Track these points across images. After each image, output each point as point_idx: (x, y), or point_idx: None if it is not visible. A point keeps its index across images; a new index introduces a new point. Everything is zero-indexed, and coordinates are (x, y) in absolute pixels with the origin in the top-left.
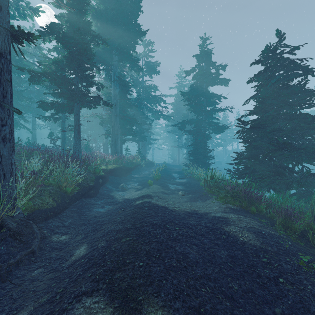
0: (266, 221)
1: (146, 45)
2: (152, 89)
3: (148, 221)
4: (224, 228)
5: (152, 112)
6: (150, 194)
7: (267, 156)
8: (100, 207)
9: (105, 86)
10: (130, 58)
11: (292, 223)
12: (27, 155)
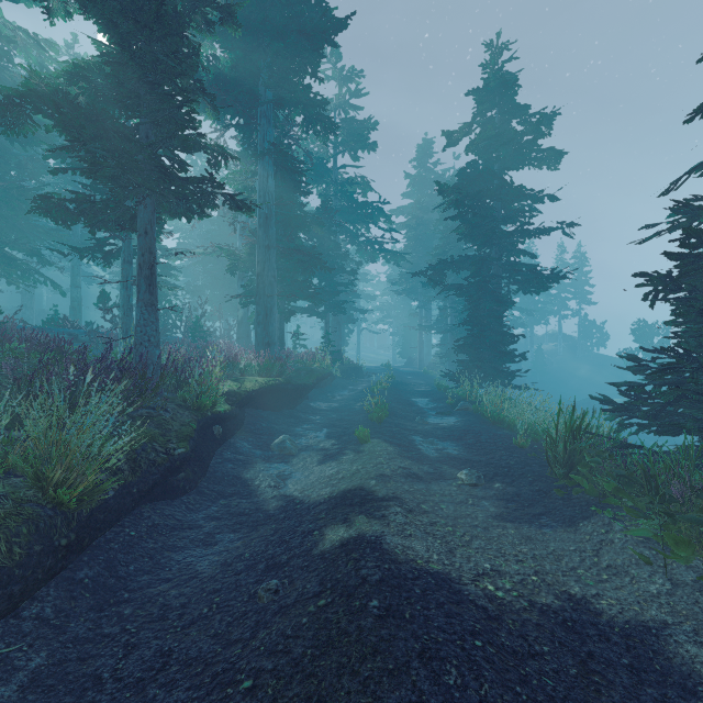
0: None
1: (345, 79)
2: (359, 188)
3: None
4: None
5: (359, 243)
6: (372, 486)
7: None
8: (198, 545)
9: (232, 157)
10: (305, 97)
11: None
12: None
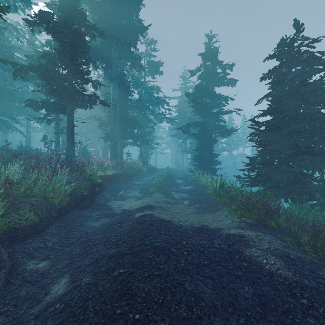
0: (290, 240)
1: (149, 43)
2: (155, 90)
3: (149, 242)
4: (243, 251)
5: (155, 115)
6: (152, 204)
7: (283, 161)
8: (94, 221)
9: (102, 84)
10: (131, 55)
11: (322, 242)
12: (12, 160)
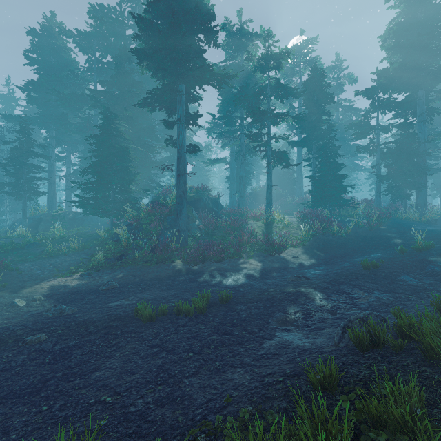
0: None
1: None
2: None
3: None
4: None
5: None
6: None
7: None
8: None
9: None
10: None
11: None
12: None
